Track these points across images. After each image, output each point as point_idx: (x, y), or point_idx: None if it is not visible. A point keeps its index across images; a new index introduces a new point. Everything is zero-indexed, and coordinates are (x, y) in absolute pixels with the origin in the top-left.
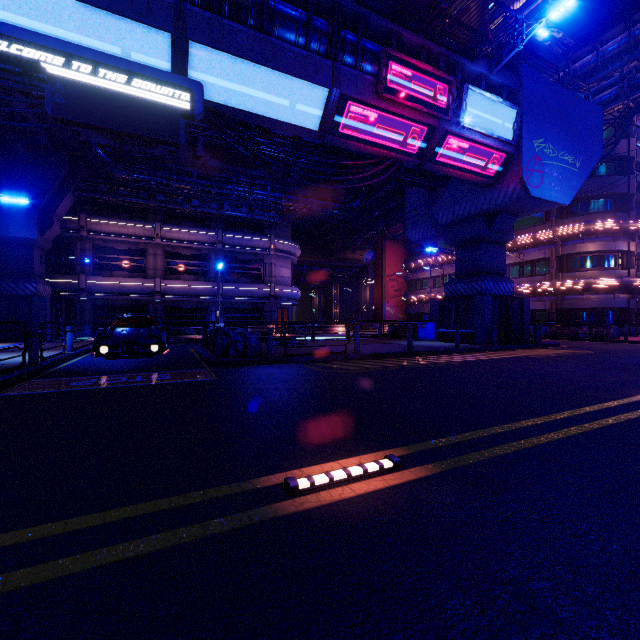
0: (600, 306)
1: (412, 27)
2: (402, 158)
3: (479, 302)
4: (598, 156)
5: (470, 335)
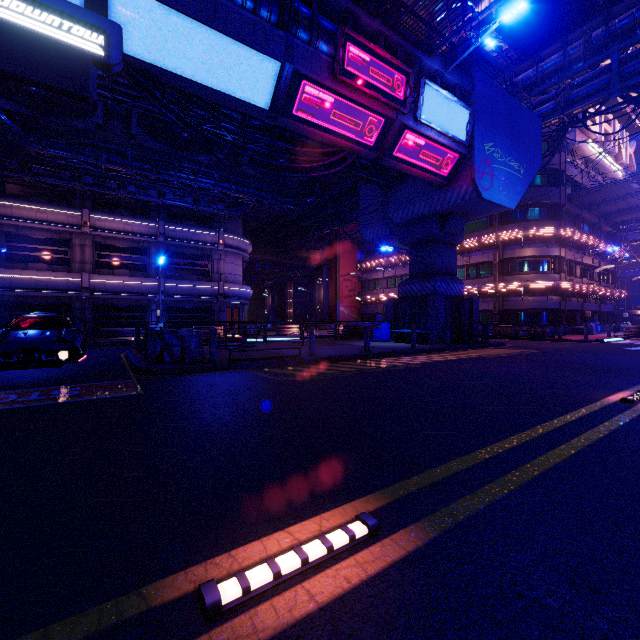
0: (536, 307)
1: (370, 10)
2: (359, 150)
3: (433, 302)
4: (539, 165)
5: (424, 335)
